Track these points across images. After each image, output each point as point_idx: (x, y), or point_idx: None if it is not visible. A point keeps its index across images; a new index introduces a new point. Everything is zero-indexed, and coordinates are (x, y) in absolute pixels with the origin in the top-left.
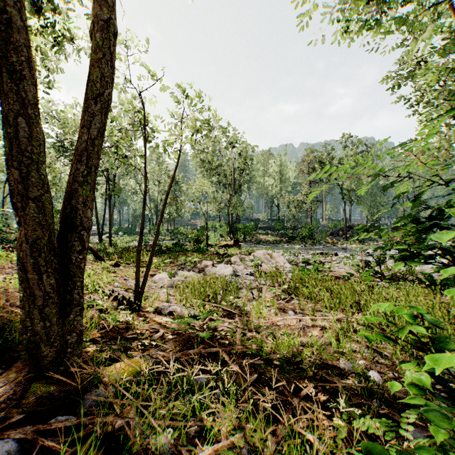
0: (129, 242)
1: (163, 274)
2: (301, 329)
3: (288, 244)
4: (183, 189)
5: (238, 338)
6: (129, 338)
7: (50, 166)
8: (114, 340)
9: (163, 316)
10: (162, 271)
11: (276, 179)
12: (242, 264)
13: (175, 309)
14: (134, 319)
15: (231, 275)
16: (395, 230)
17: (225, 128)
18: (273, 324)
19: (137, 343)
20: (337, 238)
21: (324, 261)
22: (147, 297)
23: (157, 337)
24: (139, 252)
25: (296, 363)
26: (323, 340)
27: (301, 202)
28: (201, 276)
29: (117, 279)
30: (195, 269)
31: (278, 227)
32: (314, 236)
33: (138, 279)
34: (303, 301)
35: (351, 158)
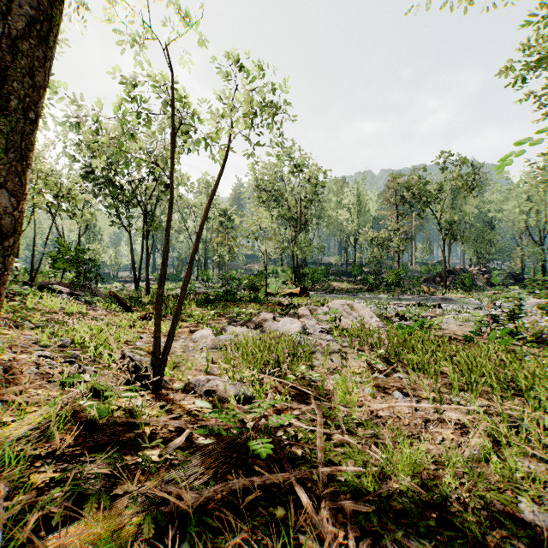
0: (172, 290)
1: (206, 331)
2: (422, 426)
3: (370, 293)
4: (236, 222)
5: (320, 447)
6: (128, 446)
7: (70, 193)
8: (98, 450)
9: (197, 396)
10: (206, 327)
11: (352, 212)
12: (313, 318)
13: (216, 387)
14: (148, 404)
15: (299, 333)
16: (511, 276)
17: (289, 147)
18: (372, 415)
19: (138, 458)
20: (433, 286)
21: (426, 316)
22: (179, 364)
23: (174, 447)
24: (160, 297)
25: (433, 506)
26: (475, 455)
27: (385, 241)
28: (258, 333)
29: (143, 336)
30: (250, 324)
31: (355, 272)
32: (403, 283)
33: (157, 339)
34: (412, 375)
35: (452, 183)
